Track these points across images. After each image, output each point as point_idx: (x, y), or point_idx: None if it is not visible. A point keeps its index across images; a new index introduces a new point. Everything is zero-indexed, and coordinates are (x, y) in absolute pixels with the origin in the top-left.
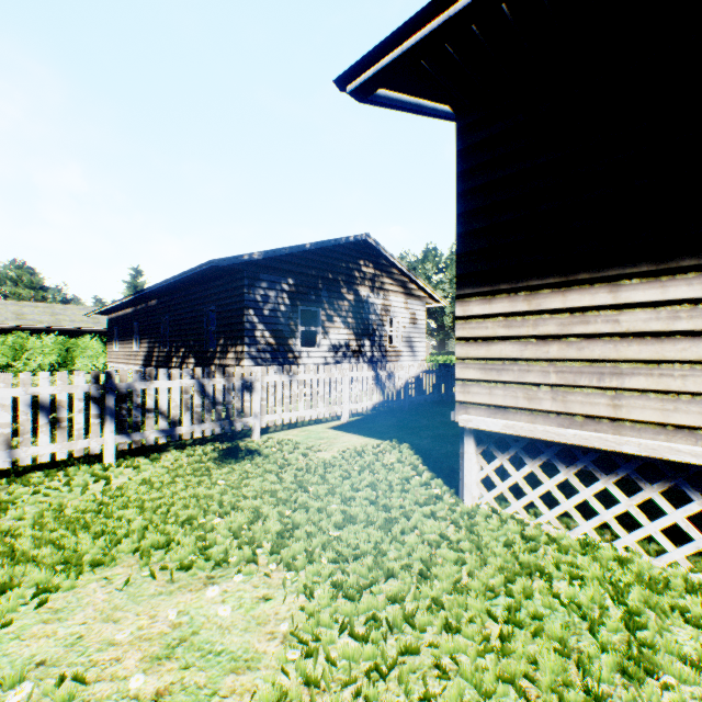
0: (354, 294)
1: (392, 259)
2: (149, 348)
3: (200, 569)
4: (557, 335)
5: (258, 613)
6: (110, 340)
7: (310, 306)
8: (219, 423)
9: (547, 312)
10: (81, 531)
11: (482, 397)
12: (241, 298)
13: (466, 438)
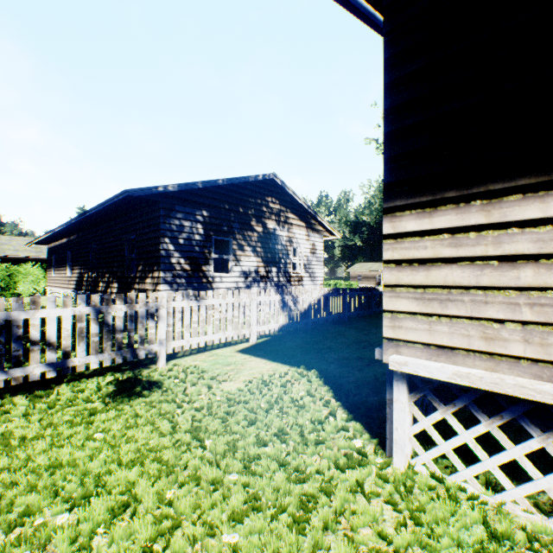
0: (263, 226)
1: (295, 197)
2: (80, 274)
3: None
4: (533, 254)
5: None
6: (49, 267)
7: (223, 236)
8: (120, 352)
9: (517, 224)
10: None
11: (418, 334)
12: (158, 228)
13: (397, 383)
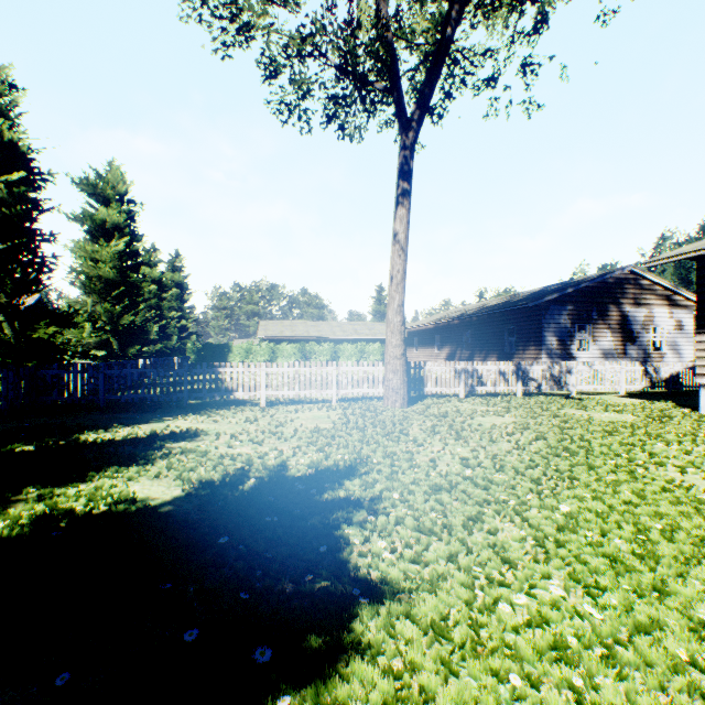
0: (618, 311)
1: (654, 280)
2: (450, 351)
3: (596, 412)
4: None
5: (622, 417)
6: (409, 346)
7: (583, 323)
8: (556, 387)
9: None
10: (547, 405)
11: None
12: (538, 322)
13: (700, 388)
